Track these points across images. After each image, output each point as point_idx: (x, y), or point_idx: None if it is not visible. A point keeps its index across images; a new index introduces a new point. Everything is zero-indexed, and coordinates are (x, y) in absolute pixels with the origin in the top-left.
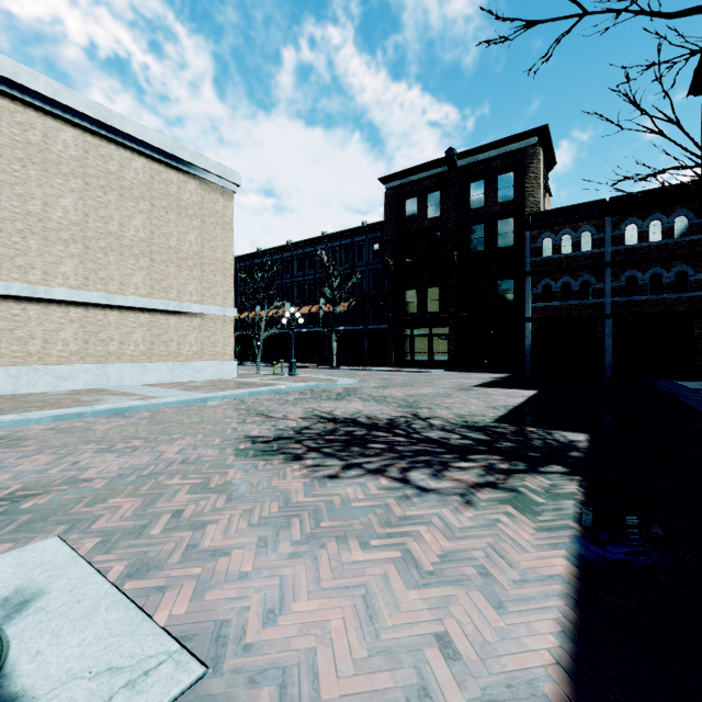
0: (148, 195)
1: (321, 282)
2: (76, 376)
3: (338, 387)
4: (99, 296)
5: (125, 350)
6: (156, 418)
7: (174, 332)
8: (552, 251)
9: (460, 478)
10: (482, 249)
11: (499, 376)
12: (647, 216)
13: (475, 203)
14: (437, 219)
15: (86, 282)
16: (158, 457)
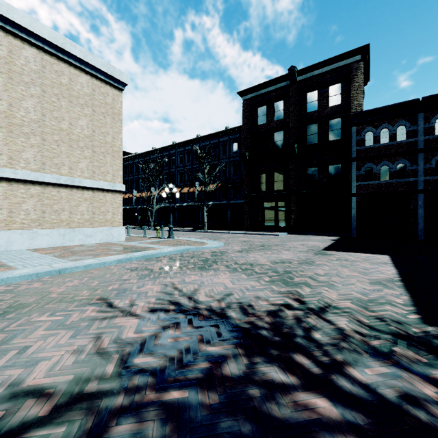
0: (39, 82)
1: (197, 170)
2: None
3: (206, 251)
4: None
5: (15, 218)
6: None
7: (66, 203)
8: (373, 142)
9: None
10: (316, 142)
11: (334, 239)
12: None
13: (311, 108)
14: (281, 121)
15: None
16: None
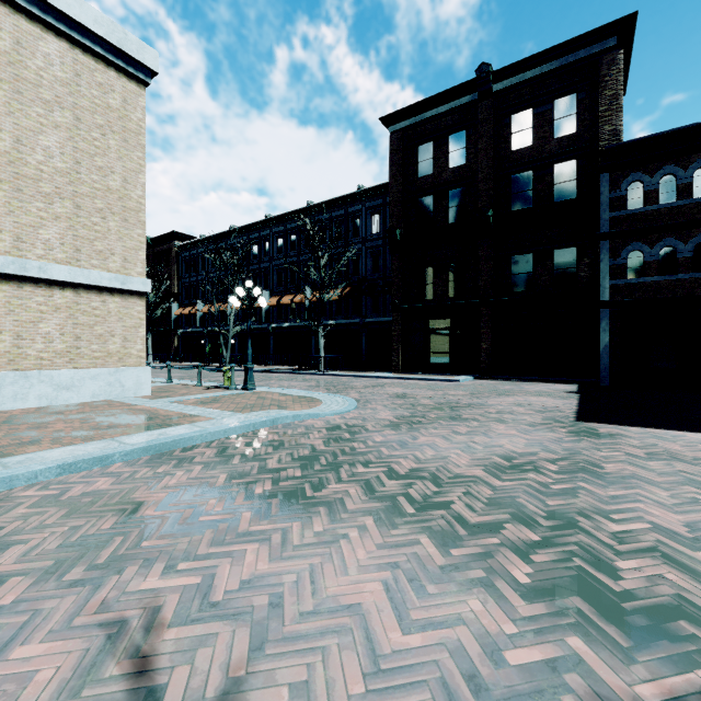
0: None
1: (307, 265)
2: None
3: (316, 425)
4: None
5: None
6: None
7: (7, 315)
8: (644, 201)
9: None
10: (528, 206)
11: (571, 389)
12: None
13: (518, 142)
14: (462, 169)
15: None
16: None
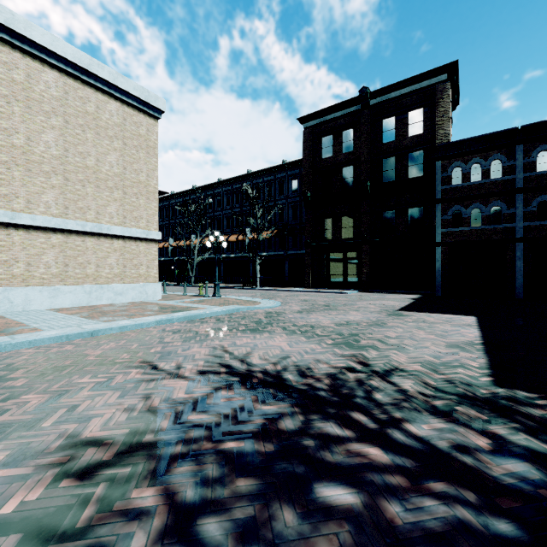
0: (61, 111)
1: (247, 214)
2: None
3: (259, 311)
4: None
5: (33, 272)
6: None
7: (92, 254)
8: (462, 179)
9: None
10: (393, 180)
11: (414, 297)
12: None
13: (386, 138)
14: (350, 154)
15: None
16: None
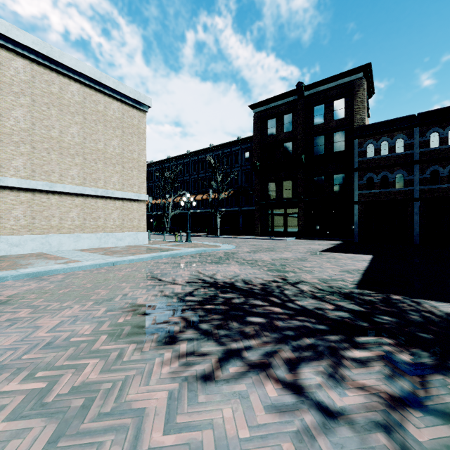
0: (82, 111)
1: (210, 178)
2: (25, 244)
3: (220, 252)
4: (43, 184)
5: (64, 224)
6: (65, 281)
7: (102, 211)
8: (374, 153)
9: (365, 384)
10: (322, 153)
11: (336, 243)
12: (447, 126)
13: (317, 121)
14: (290, 133)
15: (33, 174)
16: (26, 337)
